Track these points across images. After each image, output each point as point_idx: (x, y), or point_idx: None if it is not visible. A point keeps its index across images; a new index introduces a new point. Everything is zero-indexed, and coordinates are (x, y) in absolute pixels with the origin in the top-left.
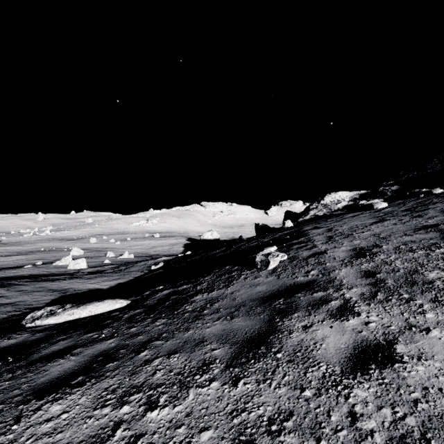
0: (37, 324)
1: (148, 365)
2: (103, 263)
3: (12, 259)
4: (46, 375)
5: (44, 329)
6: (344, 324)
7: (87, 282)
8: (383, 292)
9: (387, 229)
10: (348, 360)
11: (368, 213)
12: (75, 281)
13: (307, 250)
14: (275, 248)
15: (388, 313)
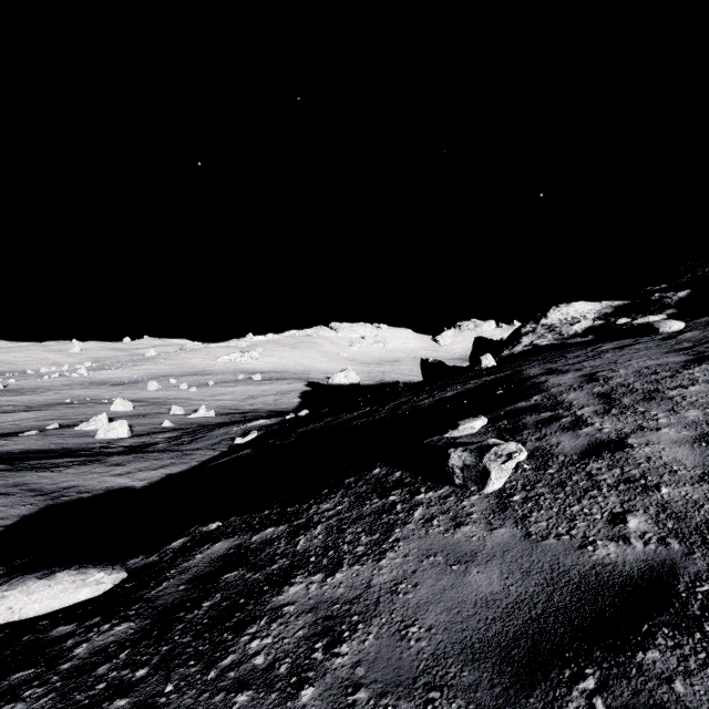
0: None
1: None
2: (159, 426)
3: (14, 418)
4: None
5: None
6: None
7: (109, 471)
8: None
9: None
10: None
11: (649, 341)
12: (89, 469)
13: (568, 431)
14: (482, 422)
15: None
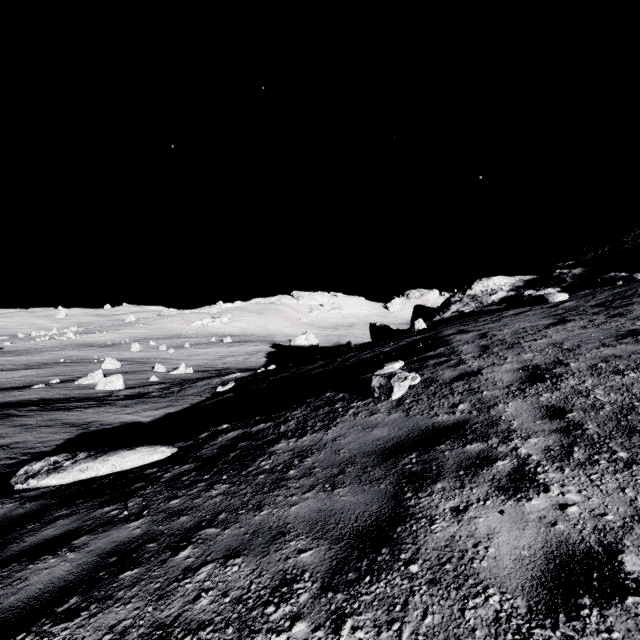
0: (31, 485)
1: (189, 579)
2: (147, 381)
3: (17, 374)
4: (20, 590)
5: (39, 496)
6: (523, 507)
7: (120, 411)
8: (582, 446)
9: (573, 335)
10: (538, 584)
11: (539, 309)
12: (104, 410)
13: (451, 368)
14: (400, 364)
15: (597, 487)
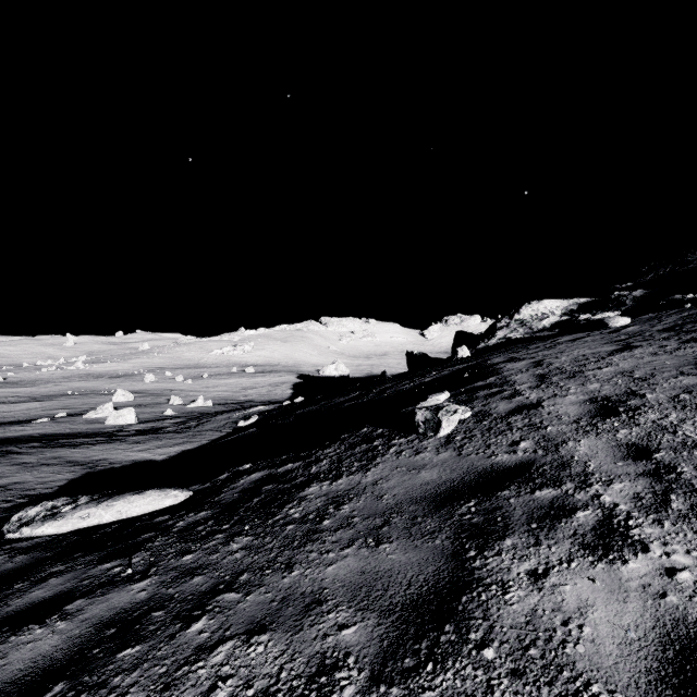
0: (24, 534)
1: (203, 661)
2: (162, 415)
3: (21, 407)
4: None
5: (32, 547)
6: (619, 571)
7: (131, 448)
8: (680, 494)
9: (643, 362)
10: (658, 680)
11: (597, 334)
12: (113, 446)
13: (505, 399)
14: (446, 396)
15: None
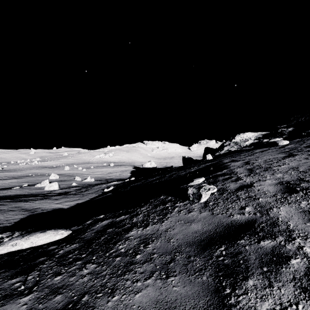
0: None
1: None
2: (71, 185)
3: (8, 181)
4: None
5: None
6: None
7: (53, 202)
8: None
9: (302, 163)
10: None
11: (273, 149)
12: (45, 201)
13: (233, 182)
14: (203, 179)
15: None
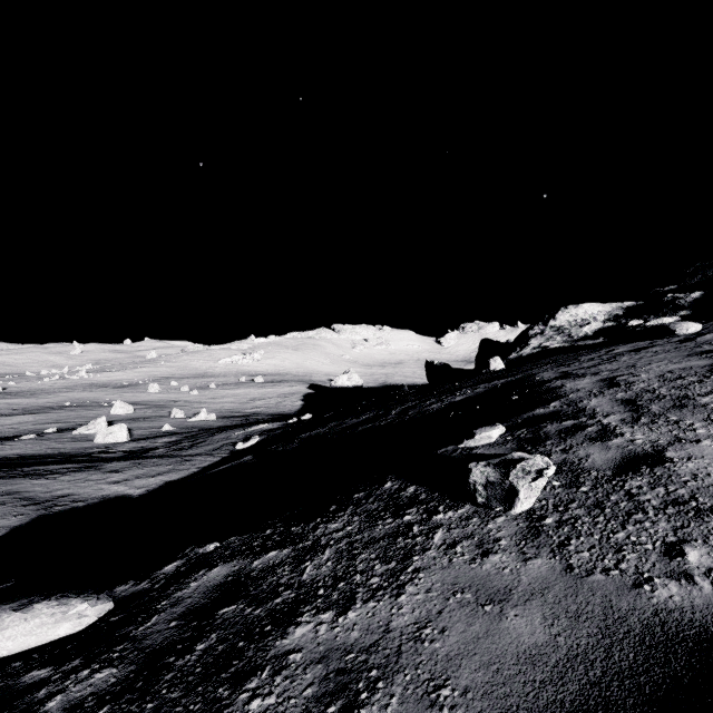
0: None
1: None
2: (159, 430)
3: (12, 421)
4: None
5: None
6: None
7: (106, 478)
8: None
9: None
10: None
11: (666, 344)
12: (85, 476)
13: (596, 442)
14: (500, 431)
15: None
